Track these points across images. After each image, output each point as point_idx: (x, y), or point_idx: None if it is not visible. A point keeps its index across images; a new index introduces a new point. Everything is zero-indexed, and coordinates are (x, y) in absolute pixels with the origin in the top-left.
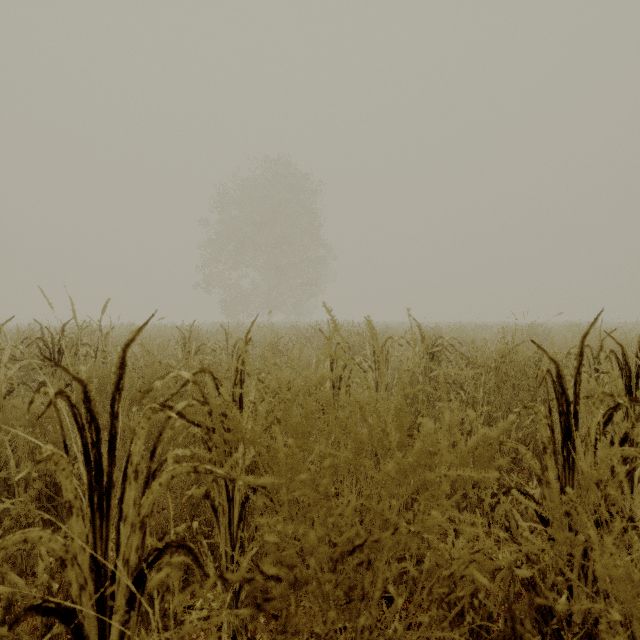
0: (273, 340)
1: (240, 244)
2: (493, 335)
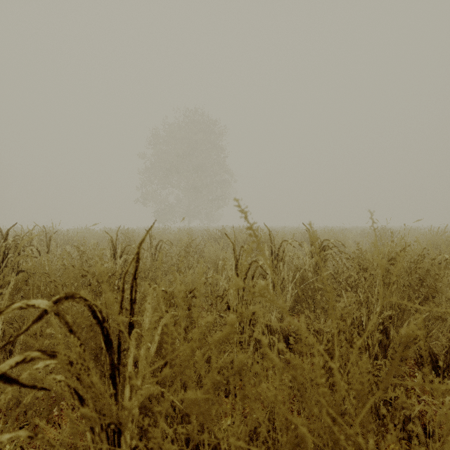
0: (188, 241)
1: (168, 170)
2: (354, 236)
